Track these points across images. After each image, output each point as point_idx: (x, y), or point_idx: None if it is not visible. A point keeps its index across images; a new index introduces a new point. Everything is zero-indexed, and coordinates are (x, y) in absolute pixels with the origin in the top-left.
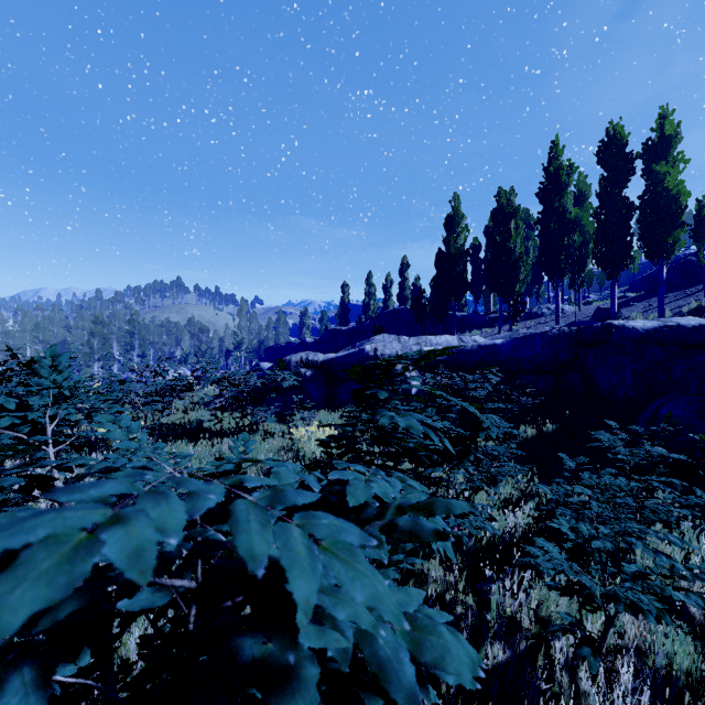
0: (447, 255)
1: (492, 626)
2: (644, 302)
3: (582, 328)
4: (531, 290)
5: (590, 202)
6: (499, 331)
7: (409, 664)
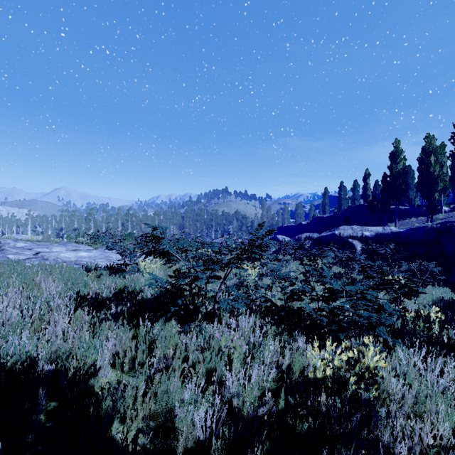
0: (390, 175)
1: None
2: None
3: (441, 225)
4: None
5: None
6: (427, 219)
7: (329, 254)
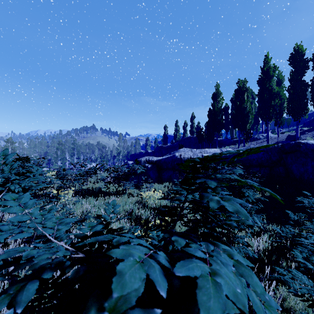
0: (213, 111)
1: (255, 312)
2: (312, 132)
3: (284, 144)
4: (253, 127)
5: (284, 84)
6: (238, 146)
7: None
